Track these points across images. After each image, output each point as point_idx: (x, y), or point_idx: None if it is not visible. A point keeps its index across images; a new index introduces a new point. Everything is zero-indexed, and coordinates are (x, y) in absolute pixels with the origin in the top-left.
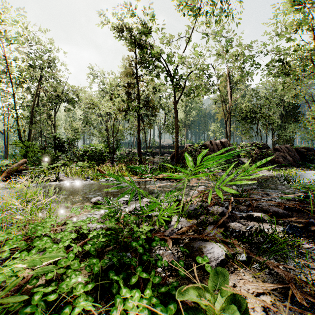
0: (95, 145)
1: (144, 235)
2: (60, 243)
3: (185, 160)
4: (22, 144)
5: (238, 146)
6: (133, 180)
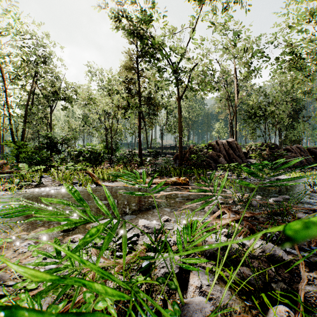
0: (91, 145)
1: None
2: None
3: (189, 161)
4: (14, 145)
5: (246, 147)
6: (114, 204)
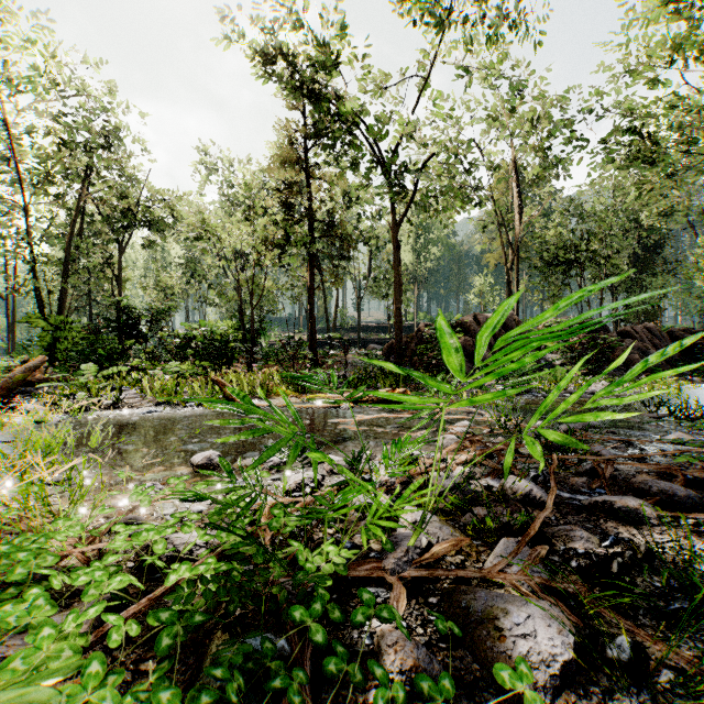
0: (210, 325)
1: (327, 576)
2: (69, 617)
3: (417, 358)
4: (44, 323)
5: (538, 327)
6: (297, 413)
